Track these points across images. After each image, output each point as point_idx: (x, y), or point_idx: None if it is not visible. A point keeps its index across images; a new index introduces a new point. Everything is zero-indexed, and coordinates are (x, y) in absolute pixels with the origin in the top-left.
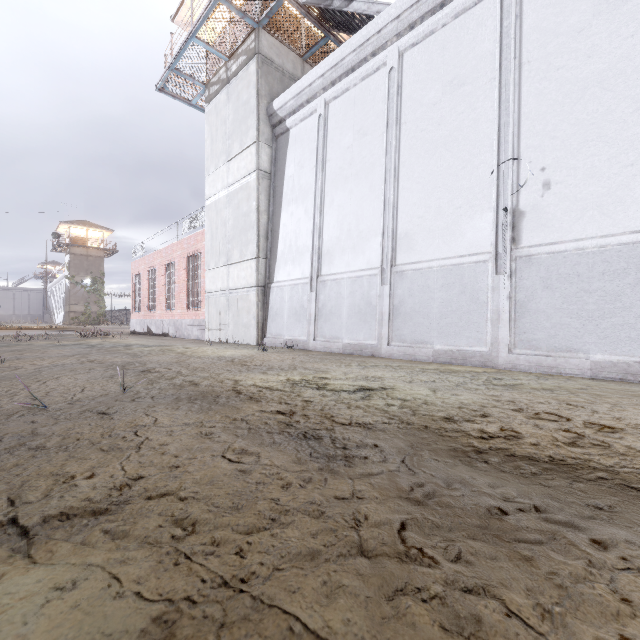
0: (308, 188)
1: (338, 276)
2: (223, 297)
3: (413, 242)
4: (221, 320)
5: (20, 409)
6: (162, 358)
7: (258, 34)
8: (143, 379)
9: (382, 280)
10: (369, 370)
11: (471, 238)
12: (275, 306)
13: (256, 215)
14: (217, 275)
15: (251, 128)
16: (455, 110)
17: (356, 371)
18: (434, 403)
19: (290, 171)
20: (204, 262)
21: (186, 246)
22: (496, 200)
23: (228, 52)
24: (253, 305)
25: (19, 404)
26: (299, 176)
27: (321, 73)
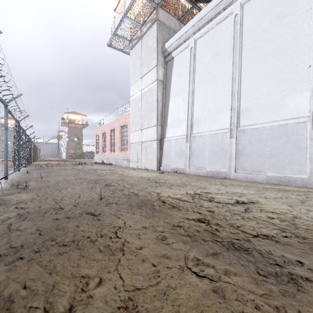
0: (184, 87)
1: (203, 133)
2: (139, 146)
3: (251, 113)
4: (138, 157)
5: (50, 209)
6: (113, 177)
7: (157, 10)
8: (107, 190)
9: (230, 135)
10: (231, 188)
11: (293, 108)
12: (166, 150)
13: (156, 103)
14: (136, 135)
15: (154, 59)
16: (280, 32)
17: (223, 188)
18: (302, 218)
19: (174, 79)
20: (129, 128)
21: (120, 121)
22: (312, 83)
23: (141, 22)
24: (155, 149)
25: (49, 206)
26: (179, 81)
27: (192, 24)
